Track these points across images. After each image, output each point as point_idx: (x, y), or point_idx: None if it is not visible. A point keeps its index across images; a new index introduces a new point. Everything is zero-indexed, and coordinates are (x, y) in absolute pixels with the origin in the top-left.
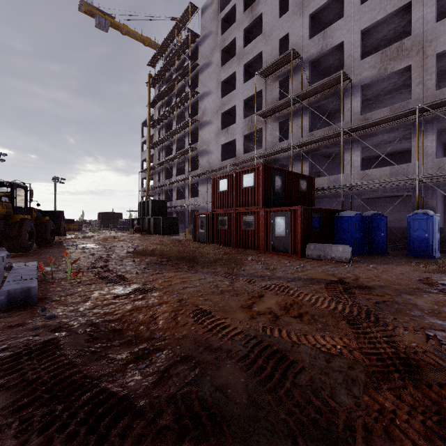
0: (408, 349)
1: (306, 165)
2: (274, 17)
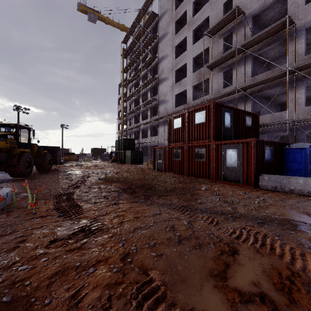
0: None
1: (249, 105)
2: None
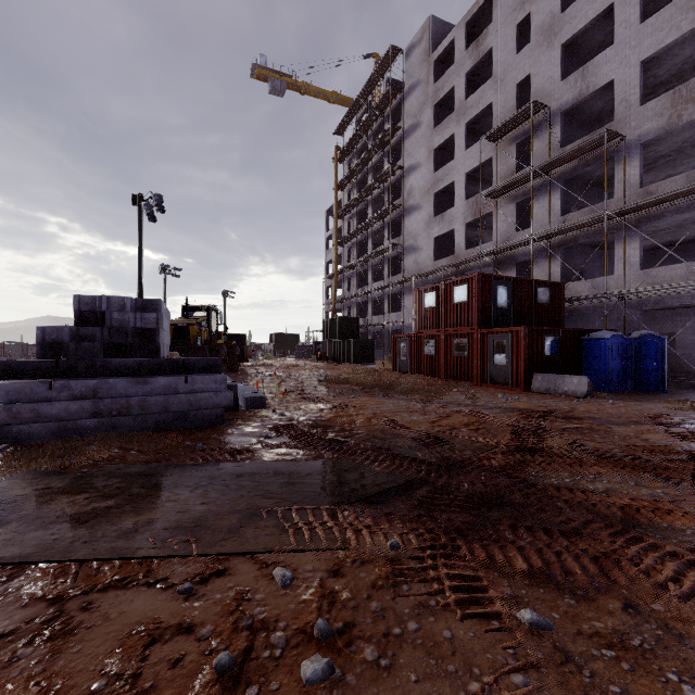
0: (548, 447)
1: (557, 264)
2: (510, 52)
